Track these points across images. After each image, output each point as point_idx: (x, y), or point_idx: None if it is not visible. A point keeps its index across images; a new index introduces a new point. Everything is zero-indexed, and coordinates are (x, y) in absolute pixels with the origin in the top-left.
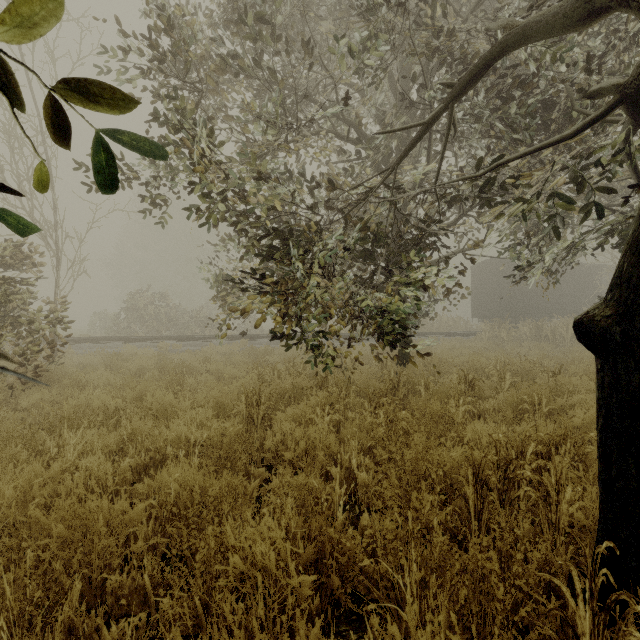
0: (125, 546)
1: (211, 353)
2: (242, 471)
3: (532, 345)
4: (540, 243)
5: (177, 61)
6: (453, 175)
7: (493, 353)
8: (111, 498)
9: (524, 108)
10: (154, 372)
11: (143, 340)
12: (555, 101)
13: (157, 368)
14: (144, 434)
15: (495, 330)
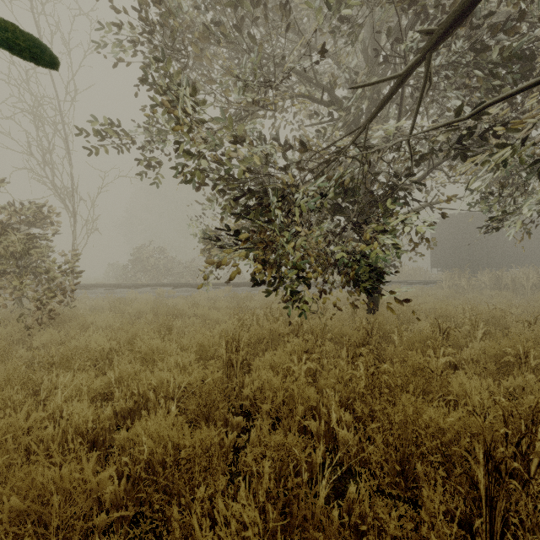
0: (98, 503)
1: (199, 298)
2: (220, 419)
3: (493, 293)
4: (516, 193)
5: (167, 37)
6: (430, 125)
7: (457, 301)
8: (91, 446)
9: (507, 52)
10: (149, 315)
11: (145, 287)
12: (538, 45)
13: (152, 312)
14: (130, 378)
15: (455, 279)
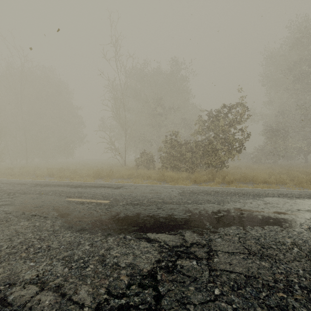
0: None
1: None
2: None
3: None
4: None
5: None
6: None
7: None
8: None
9: None
10: None
11: None
12: None
13: None
14: None
15: None
